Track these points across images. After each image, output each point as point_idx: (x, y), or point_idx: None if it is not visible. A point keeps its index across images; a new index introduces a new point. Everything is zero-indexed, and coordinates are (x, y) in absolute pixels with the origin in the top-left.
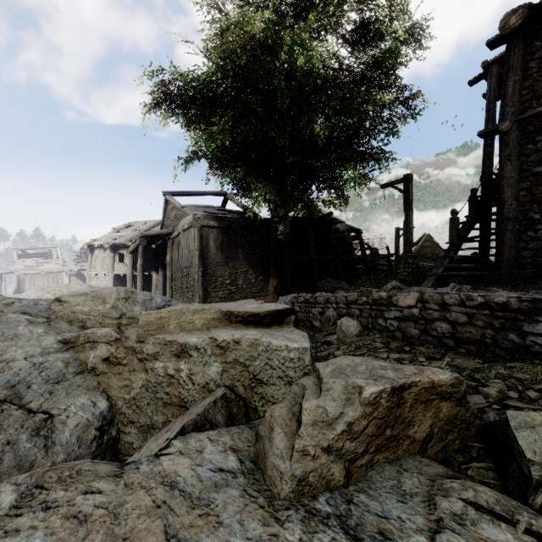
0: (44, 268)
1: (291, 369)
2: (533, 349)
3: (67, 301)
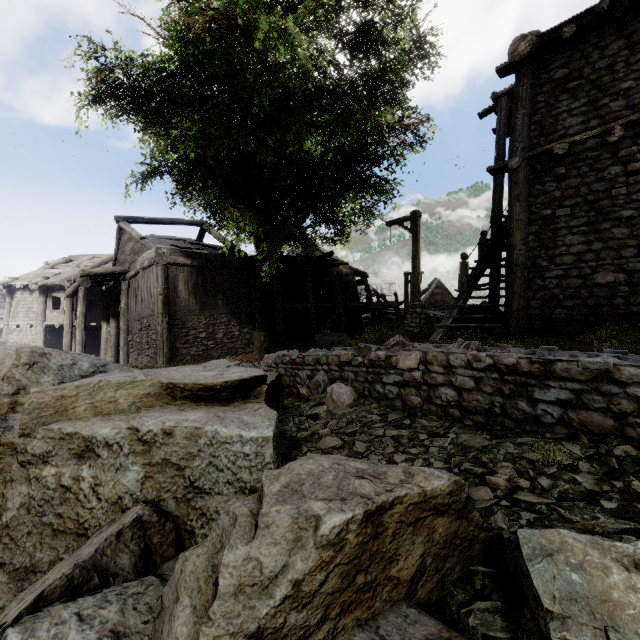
0: None
1: (245, 470)
2: (545, 419)
3: None
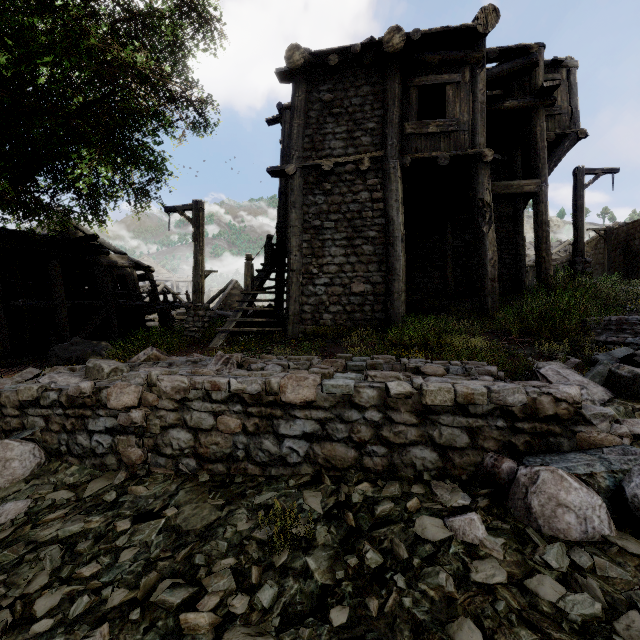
0: None
1: None
2: (291, 459)
3: None
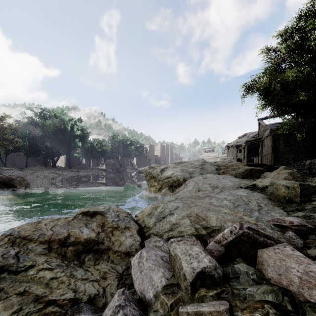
0: (211, 156)
1: None
2: None
3: (217, 162)
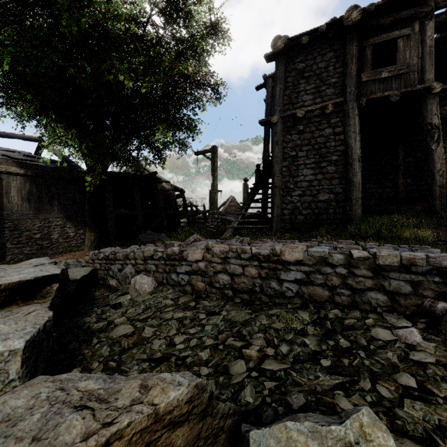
0: None
1: None
2: (287, 294)
3: None
